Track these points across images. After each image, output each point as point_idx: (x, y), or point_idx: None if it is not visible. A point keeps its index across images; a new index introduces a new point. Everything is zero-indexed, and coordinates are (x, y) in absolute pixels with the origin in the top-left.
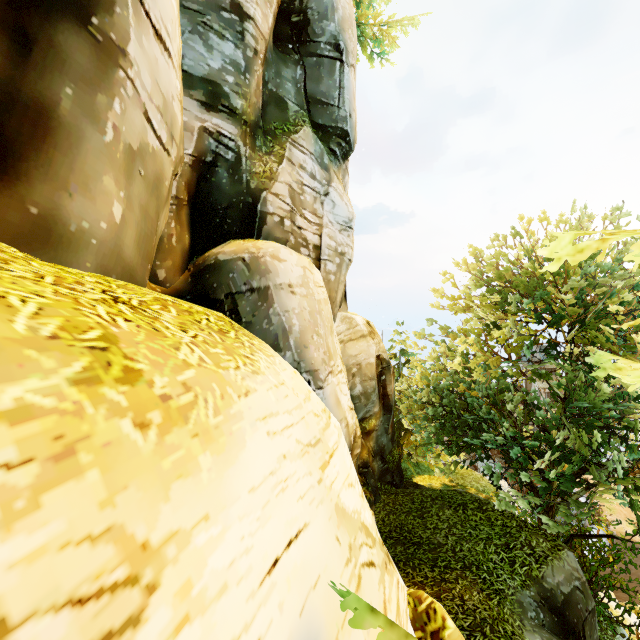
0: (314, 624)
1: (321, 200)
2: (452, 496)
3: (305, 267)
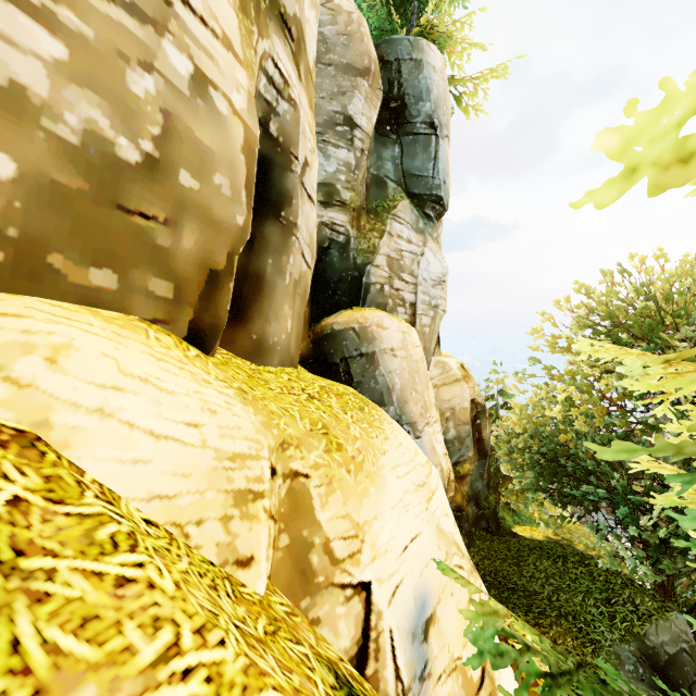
0: (427, 584)
1: (416, 261)
2: (552, 548)
3: (404, 332)
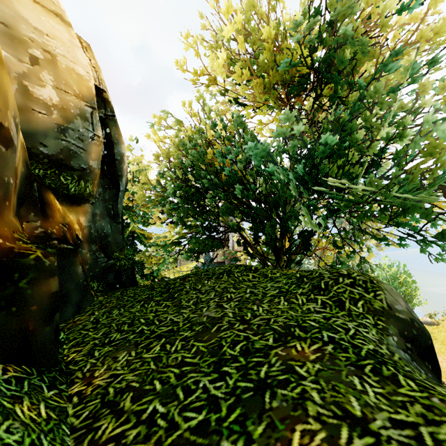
0: None
1: None
2: (207, 271)
3: None
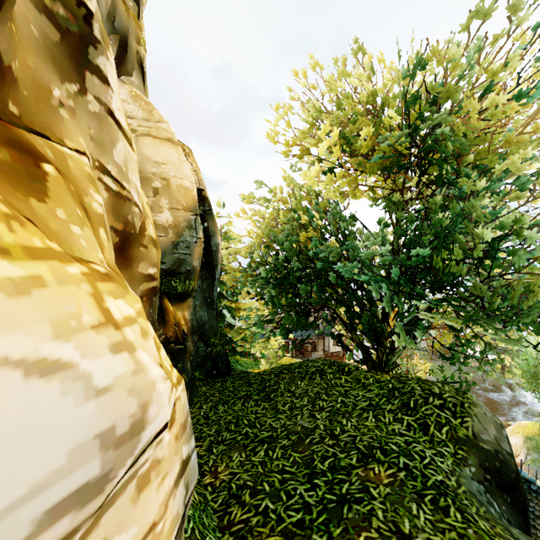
0: None
1: None
2: (300, 366)
3: None
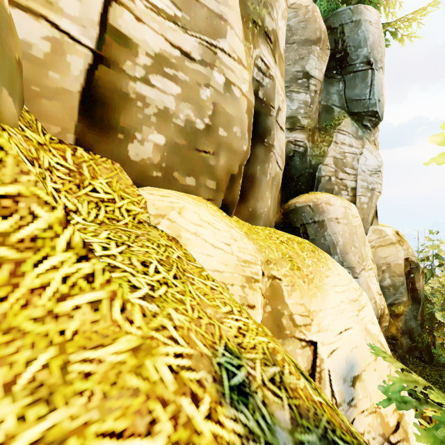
0: (355, 357)
1: (356, 159)
2: None
3: (346, 207)
